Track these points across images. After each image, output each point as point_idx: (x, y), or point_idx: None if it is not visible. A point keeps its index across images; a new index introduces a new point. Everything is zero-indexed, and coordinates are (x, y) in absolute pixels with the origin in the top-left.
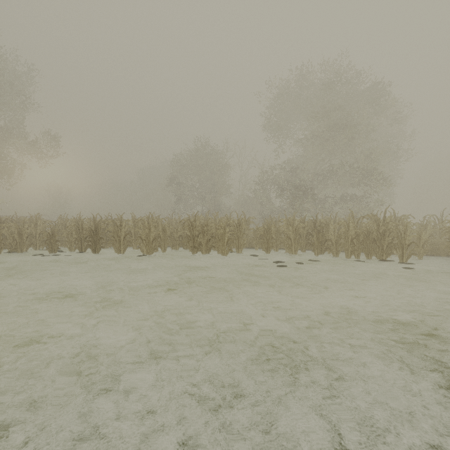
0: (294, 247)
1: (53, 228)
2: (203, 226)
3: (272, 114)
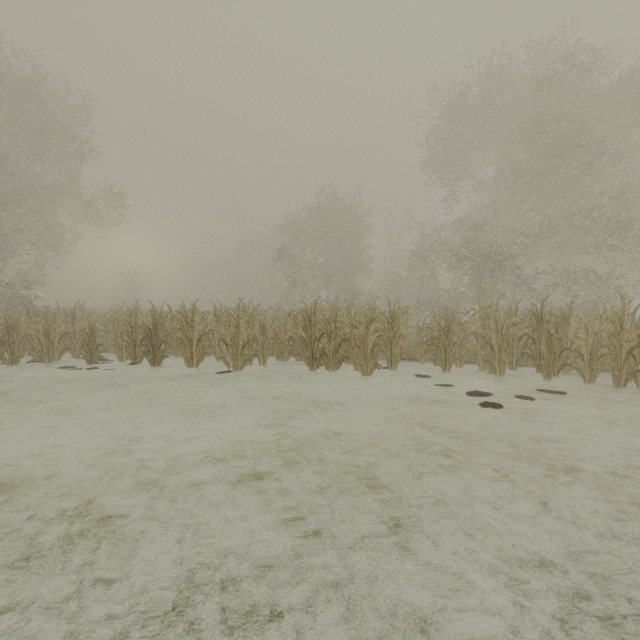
0: (500, 361)
1: (103, 325)
2: (329, 322)
3: (440, 140)
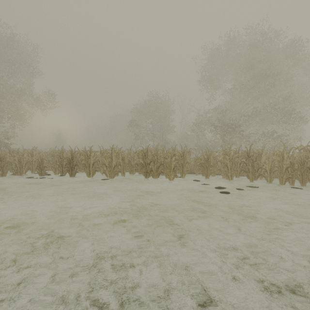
0: (231, 173)
1: (46, 157)
2: (154, 156)
3: (206, 70)
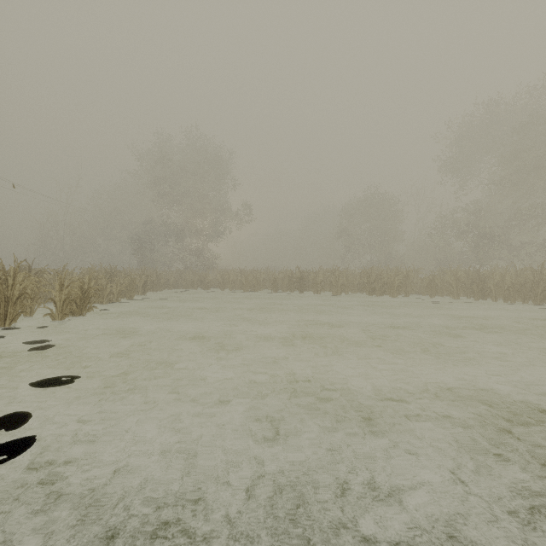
0: (456, 293)
1: (266, 277)
2: (377, 276)
3: (451, 157)
